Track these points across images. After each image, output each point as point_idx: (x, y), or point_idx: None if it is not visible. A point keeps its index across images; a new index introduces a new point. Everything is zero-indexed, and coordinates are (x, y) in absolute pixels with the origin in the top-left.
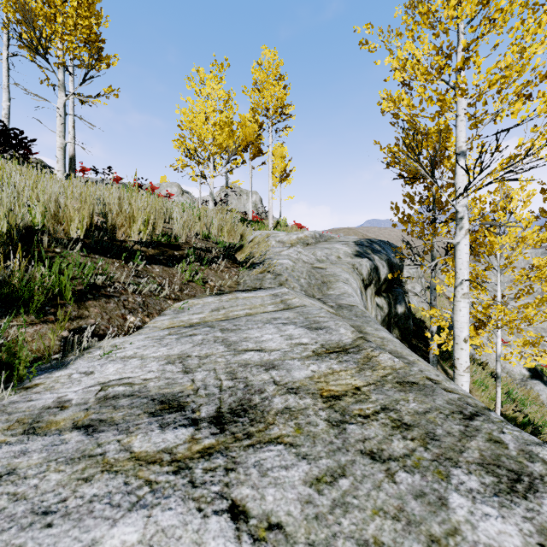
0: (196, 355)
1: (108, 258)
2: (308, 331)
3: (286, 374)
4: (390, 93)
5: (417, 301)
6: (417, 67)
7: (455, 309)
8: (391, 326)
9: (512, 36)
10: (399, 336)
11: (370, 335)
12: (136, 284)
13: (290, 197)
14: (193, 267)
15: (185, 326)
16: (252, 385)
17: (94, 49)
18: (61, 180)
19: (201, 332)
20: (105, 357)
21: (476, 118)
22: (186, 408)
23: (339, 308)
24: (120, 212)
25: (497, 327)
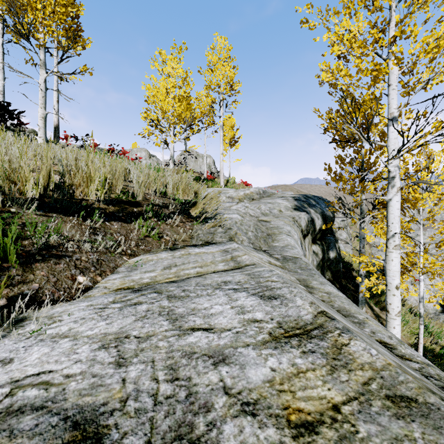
0: (135, 336)
1: (66, 216)
2: (262, 301)
3: (239, 374)
4: (329, 65)
5: (343, 245)
6: (354, 41)
7: (387, 259)
8: (324, 269)
9: (443, 9)
10: (331, 277)
11: (317, 290)
12: (92, 241)
13: (237, 159)
14: (150, 223)
15: (132, 290)
16: (196, 395)
17: (70, 33)
18: (40, 145)
19: (147, 300)
20: (35, 335)
21: (409, 86)
22: (104, 442)
23: (285, 261)
24: (77, 172)
25: (421, 273)
